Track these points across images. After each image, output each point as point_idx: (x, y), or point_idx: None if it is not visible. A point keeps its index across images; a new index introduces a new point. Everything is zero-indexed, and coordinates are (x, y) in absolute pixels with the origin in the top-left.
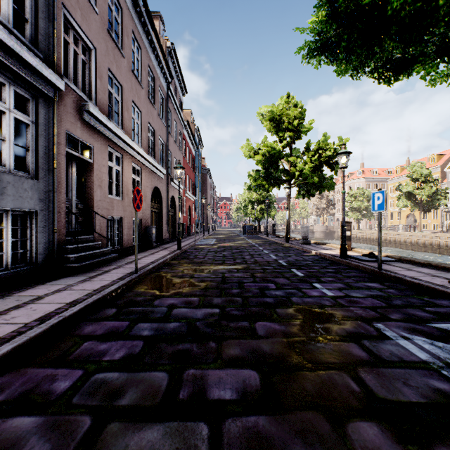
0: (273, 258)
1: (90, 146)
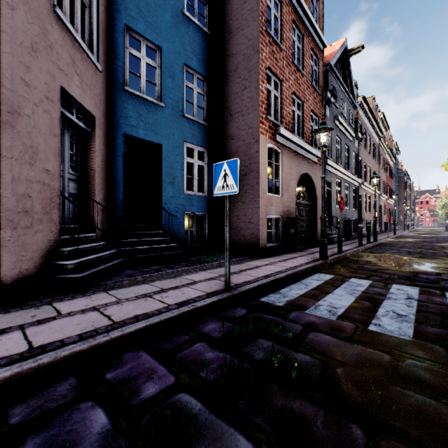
0: None
1: (360, 195)
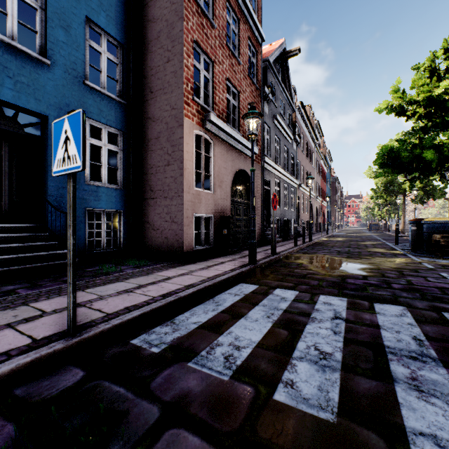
0: (376, 238)
1: (299, 196)
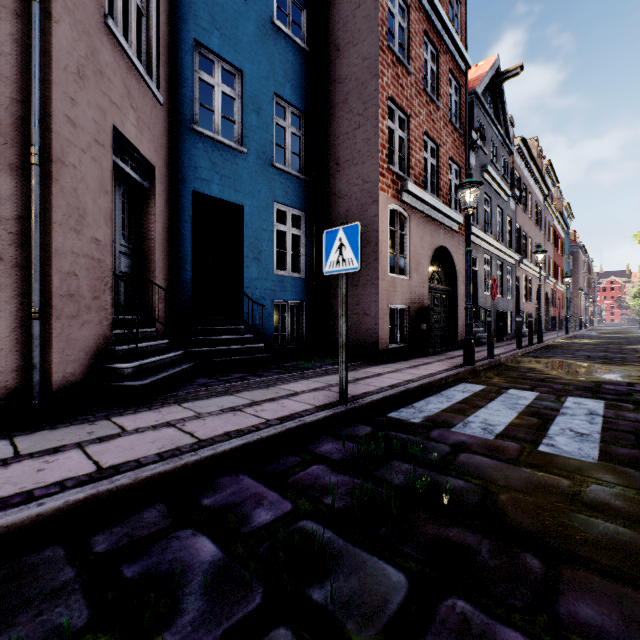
0: None
1: (518, 277)
